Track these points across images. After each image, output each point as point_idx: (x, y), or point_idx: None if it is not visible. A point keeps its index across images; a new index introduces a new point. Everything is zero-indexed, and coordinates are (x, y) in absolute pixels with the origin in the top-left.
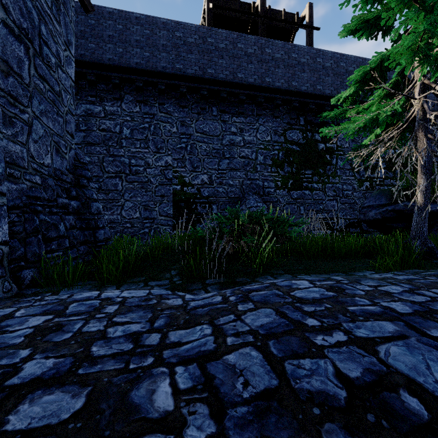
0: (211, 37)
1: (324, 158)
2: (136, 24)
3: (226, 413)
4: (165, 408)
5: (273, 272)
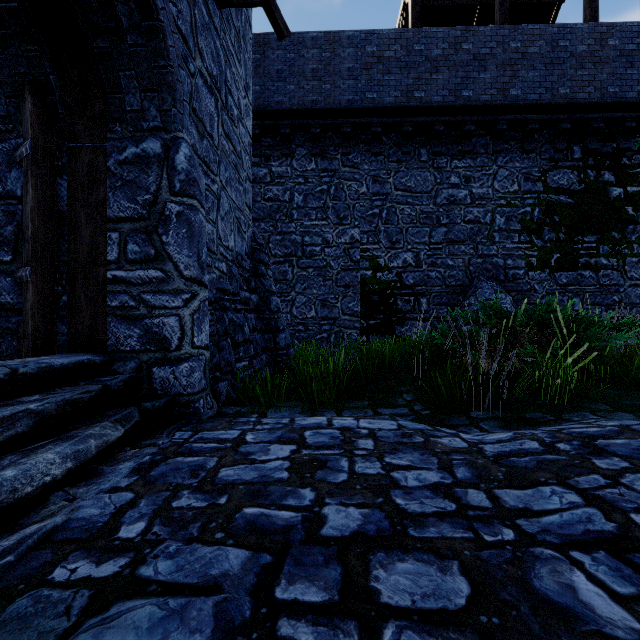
0: (420, 43)
1: (621, 212)
2: (312, 47)
3: None
4: (623, 622)
5: (589, 406)
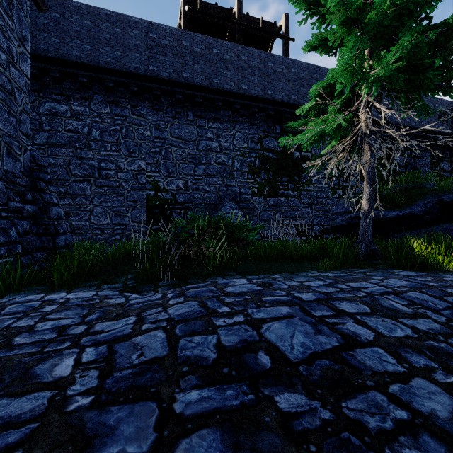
0: (186, 41)
1: (299, 166)
2: (106, 21)
3: (112, 374)
4: (61, 375)
5: (226, 273)
